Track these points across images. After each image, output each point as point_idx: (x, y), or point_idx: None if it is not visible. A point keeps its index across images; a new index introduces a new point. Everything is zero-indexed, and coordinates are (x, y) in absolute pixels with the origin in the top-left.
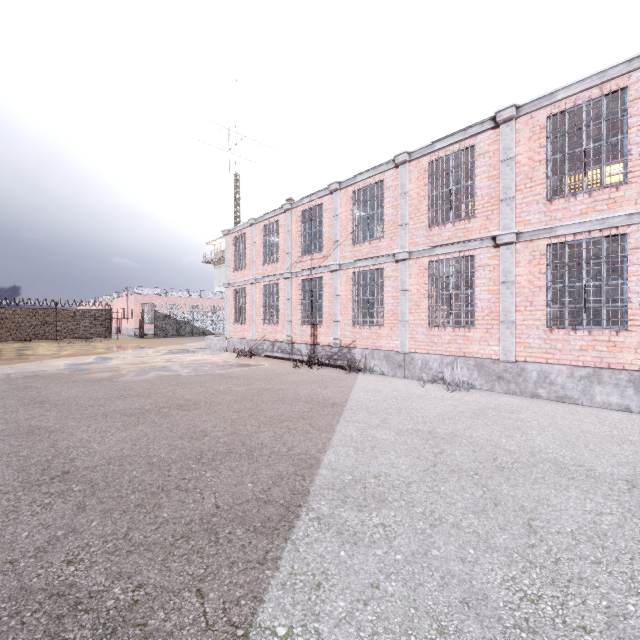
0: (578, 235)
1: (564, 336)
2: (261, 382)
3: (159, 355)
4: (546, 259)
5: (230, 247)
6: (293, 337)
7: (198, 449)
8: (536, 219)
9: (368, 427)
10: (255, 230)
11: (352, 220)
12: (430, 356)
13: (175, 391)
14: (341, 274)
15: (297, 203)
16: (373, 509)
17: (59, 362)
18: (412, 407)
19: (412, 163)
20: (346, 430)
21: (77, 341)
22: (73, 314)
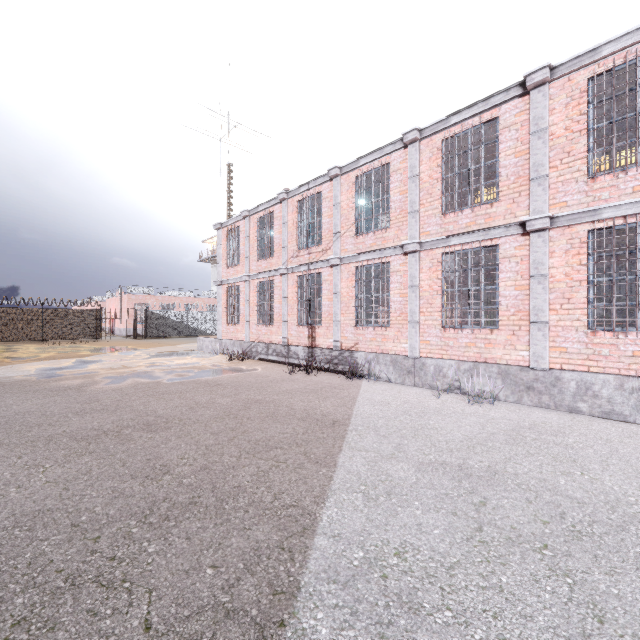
0: (629, 218)
1: (611, 340)
2: (251, 391)
3: (145, 358)
4: (588, 248)
5: (222, 242)
6: (289, 339)
7: (150, 497)
8: (575, 200)
9: (379, 458)
10: (249, 223)
11: (354, 209)
12: (444, 361)
13: (148, 404)
14: (342, 269)
15: (293, 192)
16: (402, 632)
17: (32, 366)
18: (430, 426)
19: (423, 142)
20: (351, 463)
21: (64, 342)
22: (61, 314)
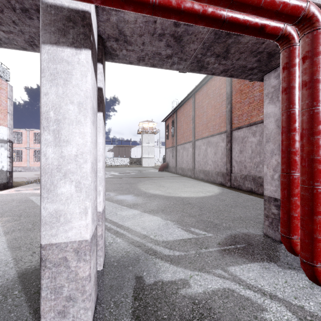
0: (38, 149)
1: (36, 162)
2: None
3: None
4: (34, 152)
5: None
6: None
7: None
8: (32, 146)
9: None
10: None
11: None
12: (13, 167)
13: None
14: None
15: None
16: None
17: None
18: None
19: None
20: None
21: None
22: None
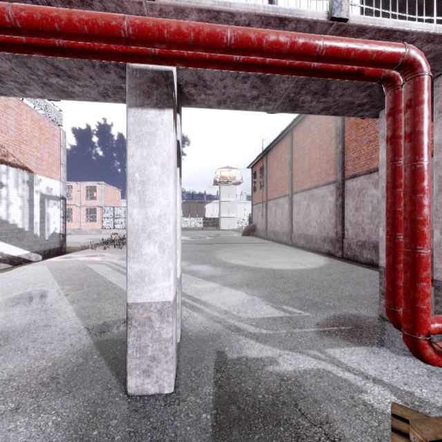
0: (90, 207)
1: (88, 224)
2: None
3: None
4: (86, 210)
5: None
6: None
7: None
8: (84, 203)
9: None
10: None
11: None
12: None
13: None
14: None
15: None
16: None
17: None
18: None
19: None
20: None
21: None
22: None
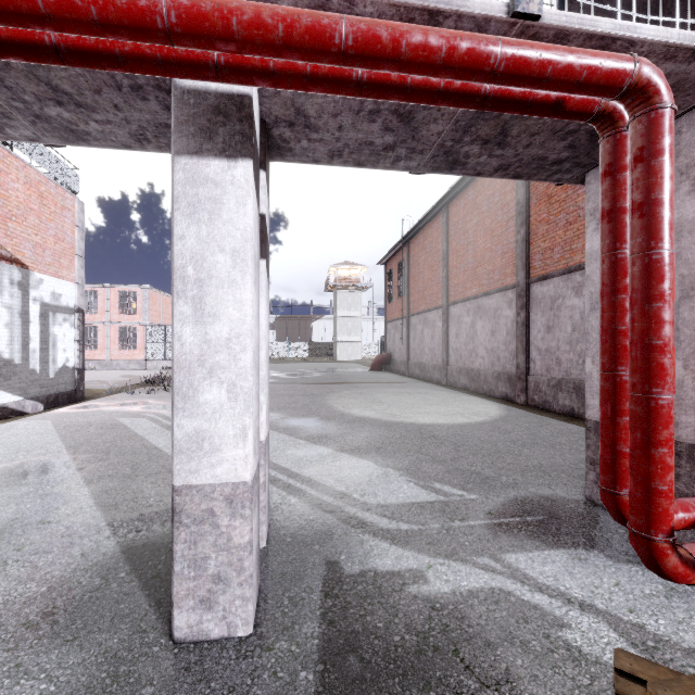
0: (127, 325)
1: (123, 352)
2: None
3: None
4: (119, 330)
5: None
6: None
7: None
8: (116, 319)
9: None
10: None
11: None
12: None
13: None
14: None
15: None
16: None
17: None
18: None
19: None
20: None
21: None
22: None
